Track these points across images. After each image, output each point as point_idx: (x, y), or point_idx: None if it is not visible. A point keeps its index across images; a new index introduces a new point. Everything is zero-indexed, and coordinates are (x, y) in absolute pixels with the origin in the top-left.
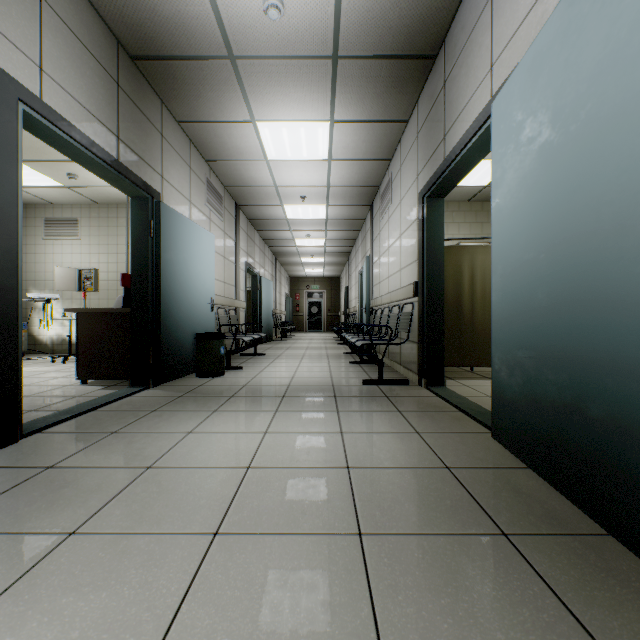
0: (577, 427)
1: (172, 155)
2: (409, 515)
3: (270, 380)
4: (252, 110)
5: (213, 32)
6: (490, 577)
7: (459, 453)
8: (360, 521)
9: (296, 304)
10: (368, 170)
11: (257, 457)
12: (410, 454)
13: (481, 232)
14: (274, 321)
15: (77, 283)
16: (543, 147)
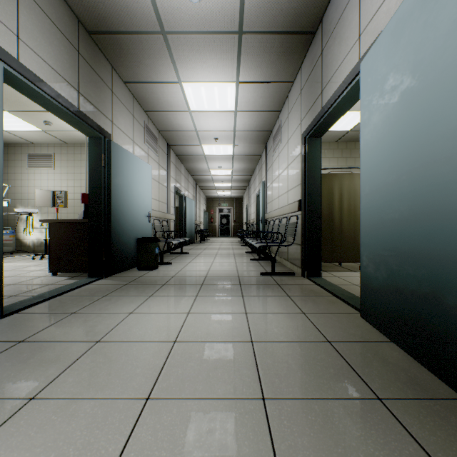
0: (435, 312)
1: (120, 106)
2: (302, 382)
3: (192, 272)
4: (179, 73)
5: (149, 13)
6: (372, 438)
7: (336, 329)
8: (263, 387)
9: (211, 217)
10: (264, 119)
11: (182, 333)
12: (299, 330)
13: (345, 164)
14: (195, 229)
15: (51, 201)
16: (404, 92)
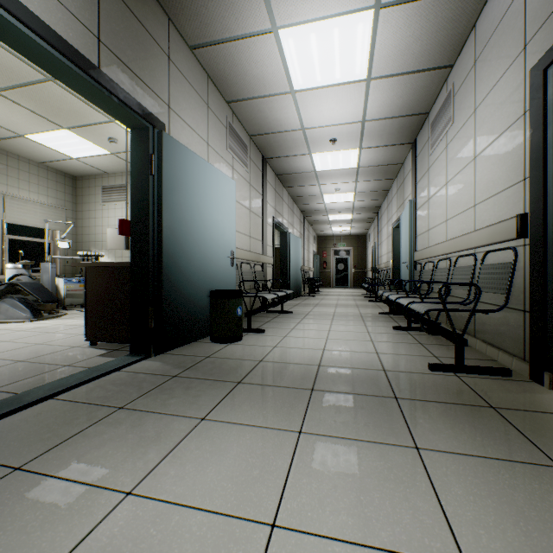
0: None
1: (183, 85)
2: None
3: (294, 352)
4: (272, 9)
5: None
6: None
7: None
8: None
9: (323, 261)
10: (417, 88)
11: None
12: None
13: None
14: (302, 277)
15: (125, 242)
16: None
